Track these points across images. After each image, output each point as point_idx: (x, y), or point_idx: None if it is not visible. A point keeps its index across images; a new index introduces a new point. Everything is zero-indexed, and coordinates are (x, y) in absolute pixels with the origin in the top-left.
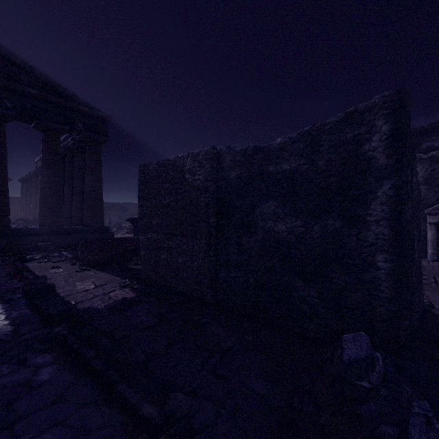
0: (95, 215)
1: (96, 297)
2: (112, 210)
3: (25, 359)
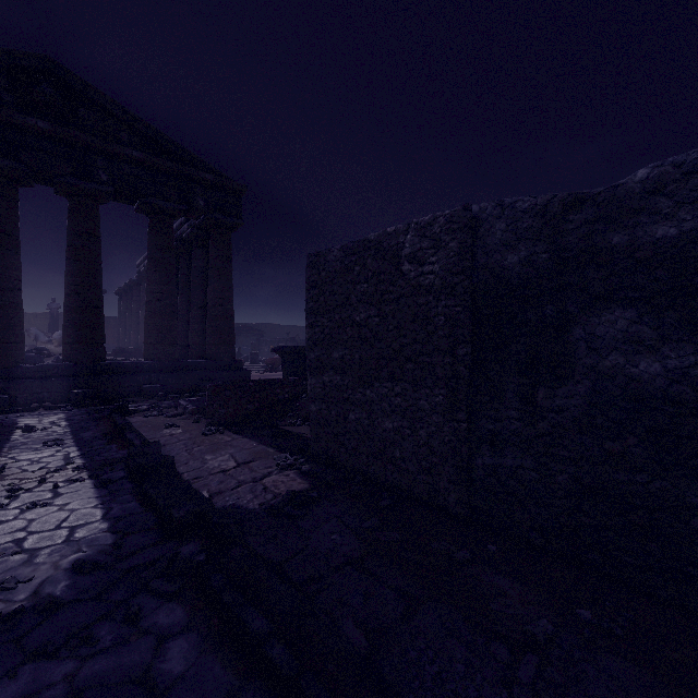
0: (223, 343)
1: (242, 485)
2: (242, 334)
3: (138, 612)
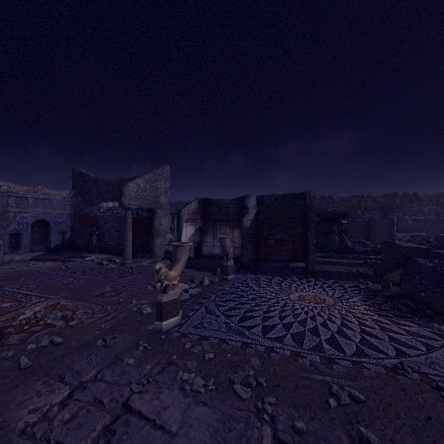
0: None
1: None
2: None
3: None
